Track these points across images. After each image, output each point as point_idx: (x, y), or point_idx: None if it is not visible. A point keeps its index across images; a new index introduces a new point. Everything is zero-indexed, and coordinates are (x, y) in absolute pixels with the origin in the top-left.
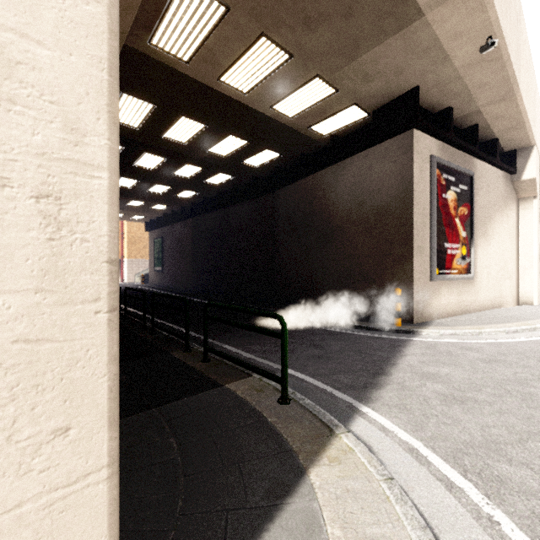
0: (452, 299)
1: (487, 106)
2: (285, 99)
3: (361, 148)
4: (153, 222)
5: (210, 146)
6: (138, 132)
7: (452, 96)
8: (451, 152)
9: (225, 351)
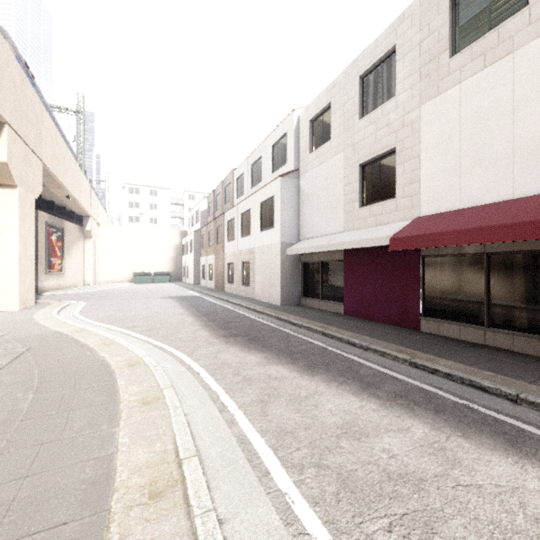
0: (55, 283)
1: (69, 204)
2: None
3: None
4: None
5: None
6: None
7: (55, 199)
8: (54, 218)
9: None
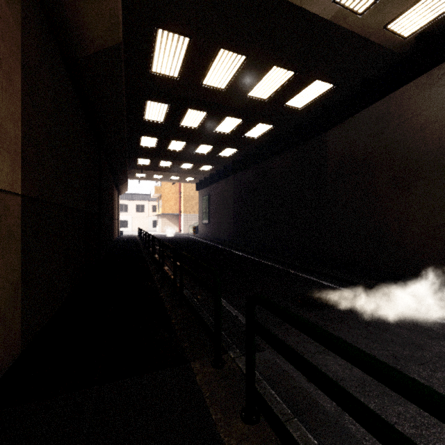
0: None
1: None
2: None
3: None
4: (201, 182)
5: (250, 88)
6: (179, 83)
7: None
8: None
9: (282, 367)
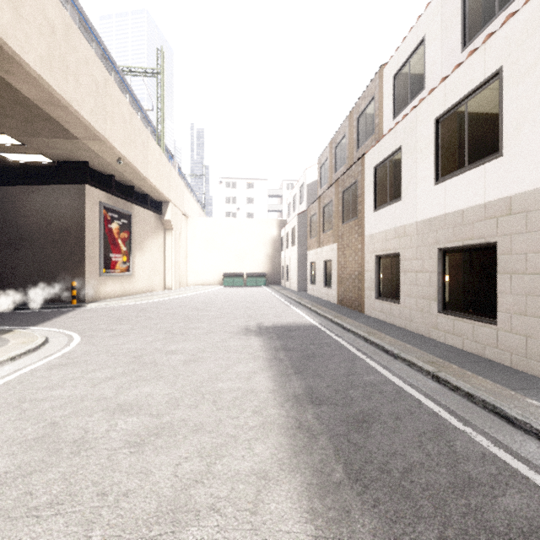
0: (116, 287)
1: (134, 180)
2: None
3: (49, 183)
4: None
5: None
6: None
7: (112, 171)
8: (116, 200)
9: None
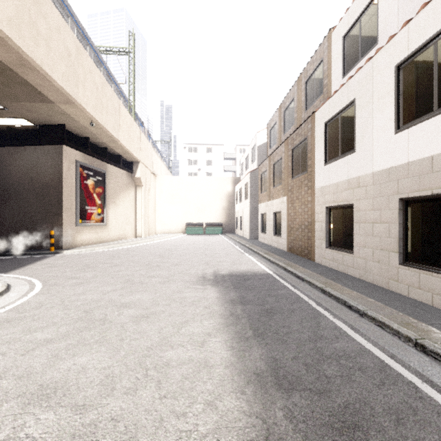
0: (92, 235)
1: (107, 142)
2: None
3: (31, 144)
4: None
5: None
6: None
7: (87, 134)
8: (91, 159)
9: None
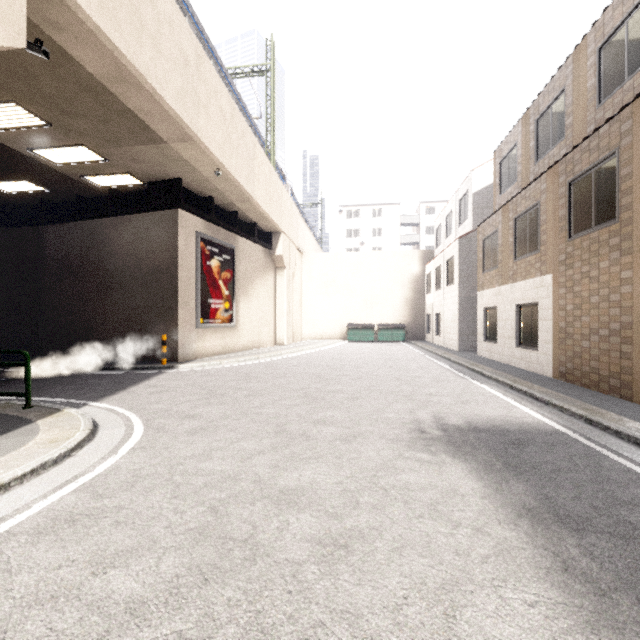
0: (217, 342)
1: (238, 203)
2: (47, 149)
3: (138, 211)
4: None
5: None
6: None
7: (210, 191)
8: (216, 230)
9: None
